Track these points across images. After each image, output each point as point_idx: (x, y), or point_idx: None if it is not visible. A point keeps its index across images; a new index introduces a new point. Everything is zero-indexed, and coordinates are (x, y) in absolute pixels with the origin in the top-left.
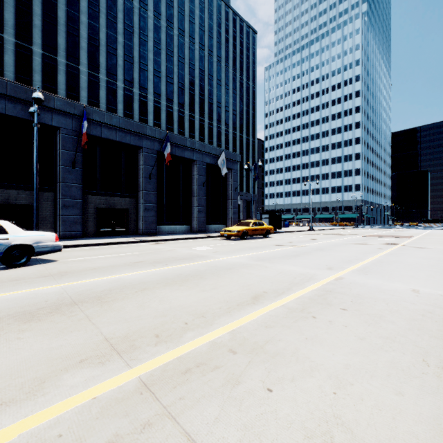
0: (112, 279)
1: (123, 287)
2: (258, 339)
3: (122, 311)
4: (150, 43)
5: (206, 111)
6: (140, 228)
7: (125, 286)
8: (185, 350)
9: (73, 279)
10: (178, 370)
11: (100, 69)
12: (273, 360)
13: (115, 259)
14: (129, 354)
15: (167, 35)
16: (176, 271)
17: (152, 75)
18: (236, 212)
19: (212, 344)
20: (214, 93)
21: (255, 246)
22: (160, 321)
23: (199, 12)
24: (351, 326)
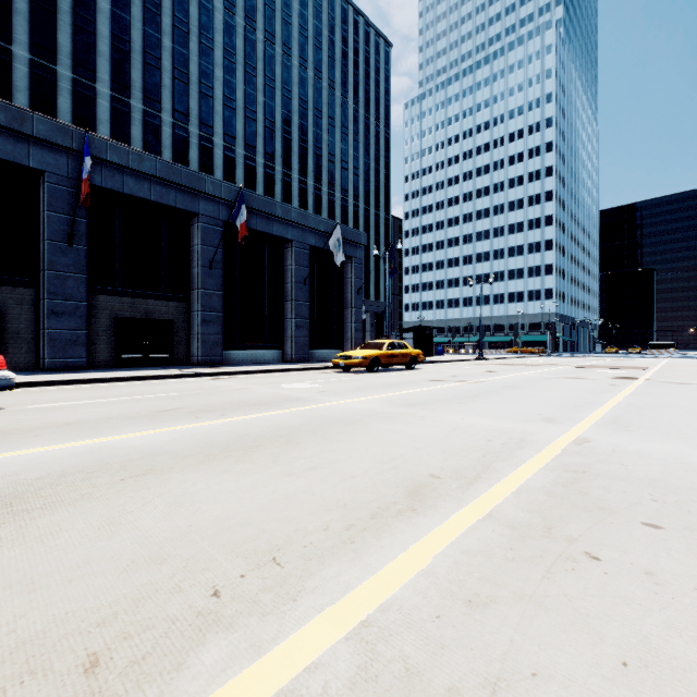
0: (86, 448)
1: (98, 467)
2: (457, 673)
3: (44, 546)
4: (218, 53)
5: (311, 167)
6: (194, 354)
7: (105, 466)
8: None
9: None
10: None
11: (131, 91)
12: None
13: (124, 405)
14: None
15: (246, 41)
16: (237, 428)
17: (221, 105)
18: (359, 328)
19: None
20: (323, 138)
21: (395, 381)
22: (136, 585)
23: (299, 7)
24: None
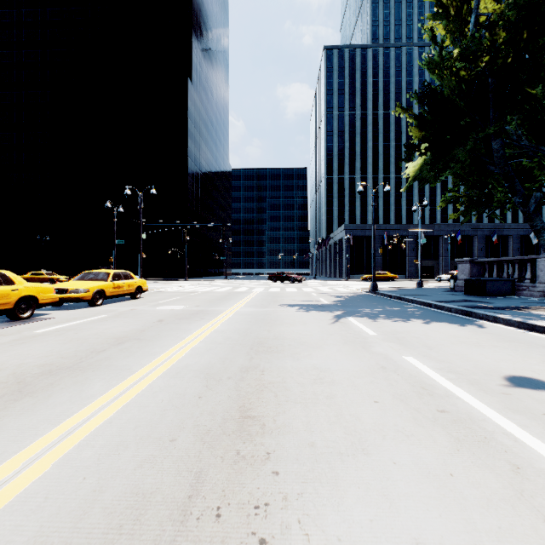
0: None
1: None
2: None
3: None
4: None
5: None
6: None
7: None
8: None
9: None
10: None
11: None
12: None
13: None
14: None
15: None
16: None
17: None
18: None
19: None
20: None
21: None
22: None
23: None
24: None
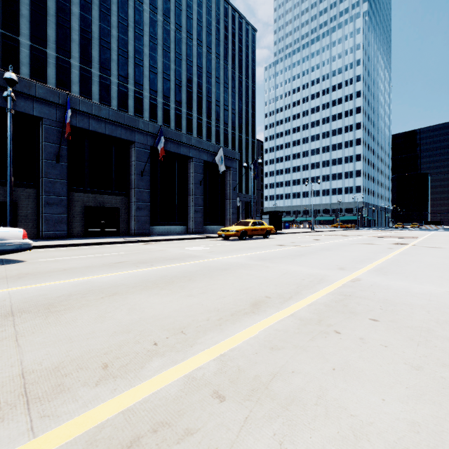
0: (79, 282)
1: (88, 292)
2: (260, 371)
3: (71, 325)
4: (146, 38)
5: (204, 109)
6: (132, 229)
7: (91, 291)
8: (142, 394)
9: (30, 282)
10: (118, 442)
11: (92, 63)
12: (285, 415)
13: (94, 259)
14: (44, 403)
15: (163, 30)
16: (160, 272)
17: (148, 71)
18: (235, 212)
19: (188, 381)
20: (212, 91)
21: (255, 246)
22: (118, 340)
23: (197, 7)
24: (393, 346)
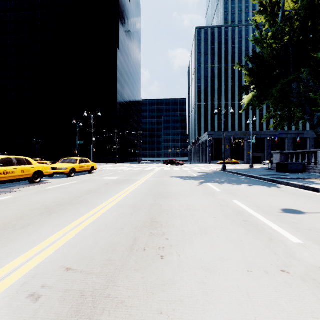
0: None
1: None
2: None
3: None
4: None
5: None
6: None
7: None
8: None
9: None
10: None
11: None
12: None
13: None
14: None
15: None
16: None
17: None
18: None
19: None
20: None
21: None
22: None
23: None
24: None
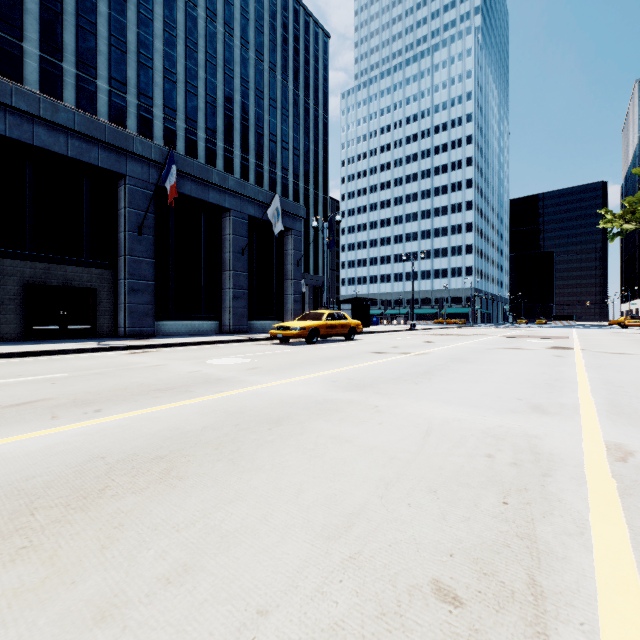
0: None
1: None
2: None
3: None
4: (157, 25)
5: (252, 145)
6: (120, 325)
7: None
8: None
9: None
10: None
11: (63, 53)
12: None
13: None
14: None
15: (187, 16)
16: (97, 441)
17: (161, 77)
18: (299, 300)
19: None
20: (264, 118)
21: (335, 354)
22: None
23: None
24: None
